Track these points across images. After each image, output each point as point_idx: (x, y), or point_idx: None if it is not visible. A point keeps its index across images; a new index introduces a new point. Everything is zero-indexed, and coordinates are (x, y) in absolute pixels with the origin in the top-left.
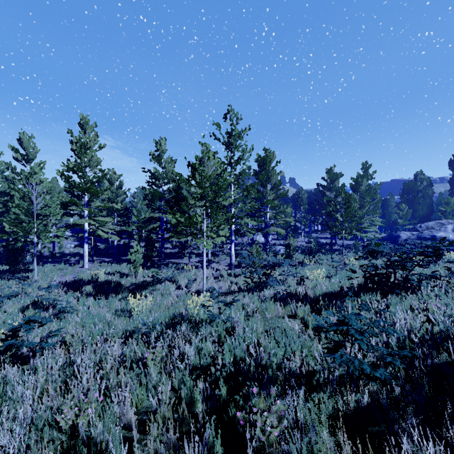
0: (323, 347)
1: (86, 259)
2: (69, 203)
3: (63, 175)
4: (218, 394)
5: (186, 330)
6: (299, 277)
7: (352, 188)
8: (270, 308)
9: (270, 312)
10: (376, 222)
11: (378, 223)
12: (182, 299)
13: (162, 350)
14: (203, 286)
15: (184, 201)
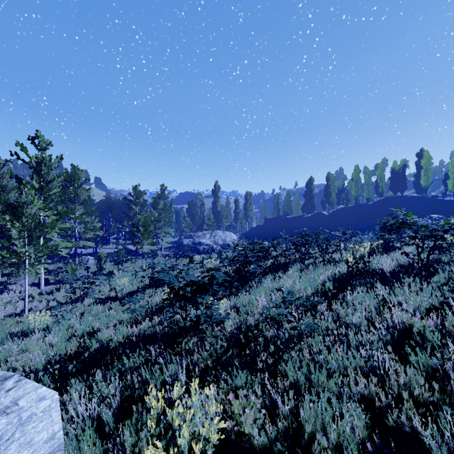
0: (125, 314)
1: None
2: None
3: None
4: (82, 342)
5: (40, 333)
6: (110, 284)
7: (153, 206)
8: (94, 308)
9: (94, 311)
10: (170, 231)
11: (171, 232)
12: (4, 323)
13: (39, 340)
14: (26, 307)
15: None
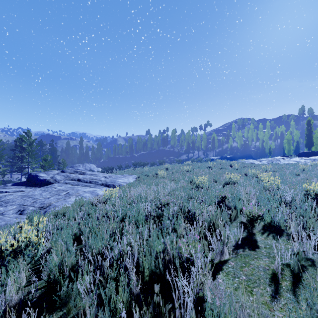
0: None
1: None
2: None
3: None
4: None
5: None
6: None
7: (52, 151)
8: None
9: None
10: None
11: None
12: None
13: None
14: None
15: None
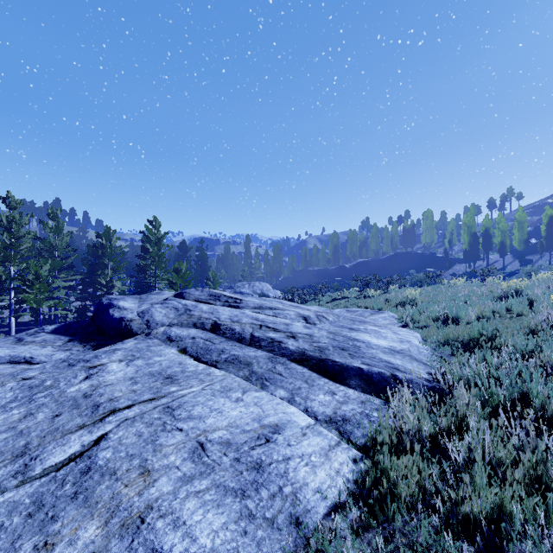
0: None
1: (14, 330)
2: (12, 278)
3: (3, 252)
4: None
5: None
6: None
7: (199, 260)
8: None
9: None
10: None
11: None
12: None
13: None
14: None
15: (104, 273)
